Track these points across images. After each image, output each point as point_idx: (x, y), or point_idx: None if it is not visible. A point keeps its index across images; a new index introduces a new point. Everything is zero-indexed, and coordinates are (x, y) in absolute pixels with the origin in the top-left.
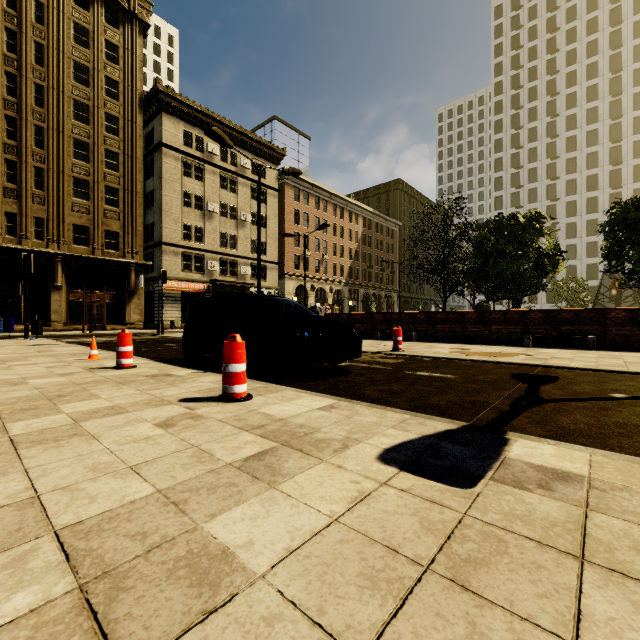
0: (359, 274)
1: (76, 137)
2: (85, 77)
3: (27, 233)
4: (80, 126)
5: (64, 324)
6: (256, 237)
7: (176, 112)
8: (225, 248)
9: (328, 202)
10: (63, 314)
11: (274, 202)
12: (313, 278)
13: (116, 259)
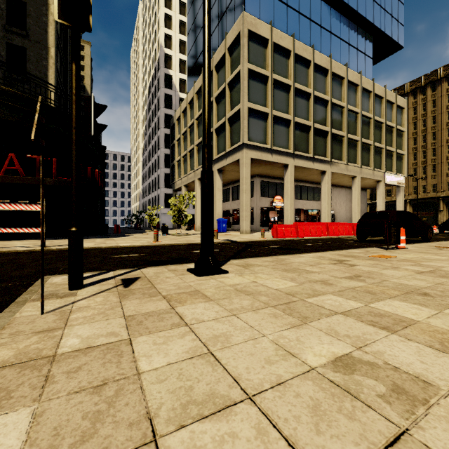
0: None
1: None
2: None
3: None
4: None
5: None
6: None
7: None
8: None
9: None
10: None
11: None
12: None
13: None
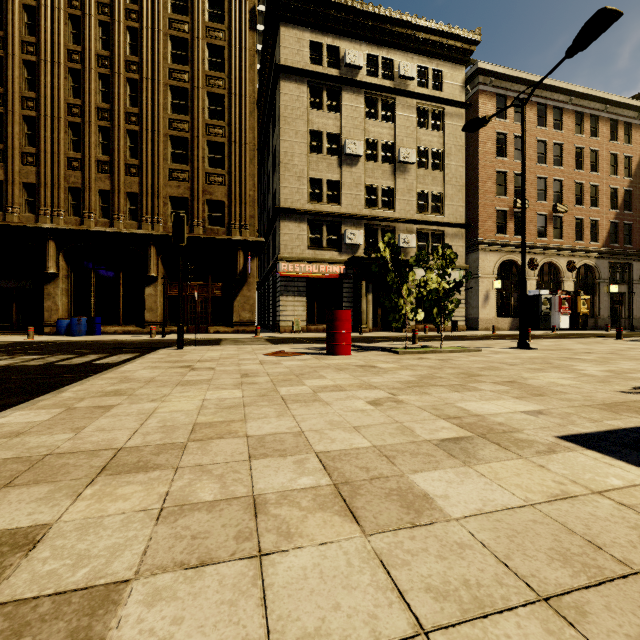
0: (633, 235)
1: (173, 84)
2: (184, 4)
3: (119, 213)
4: (178, 69)
5: (161, 325)
6: (425, 187)
7: (298, 17)
8: (374, 209)
9: (564, 111)
10: (159, 312)
11: (458, 126)
12: (533, 247)
13: (217, 237)
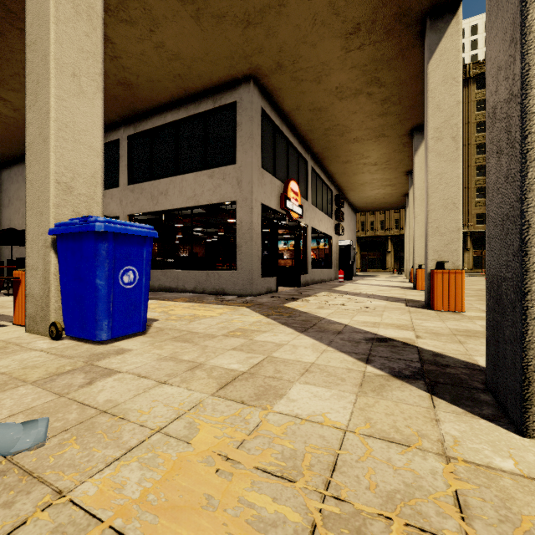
0: None
1: (477, 165)
2: (482, 127)
3: None
4: (479, 157)
5: (470, 269)
6: None
7: None
8: None
9: None
10: (470, 264)
11: None
12: None
13: None
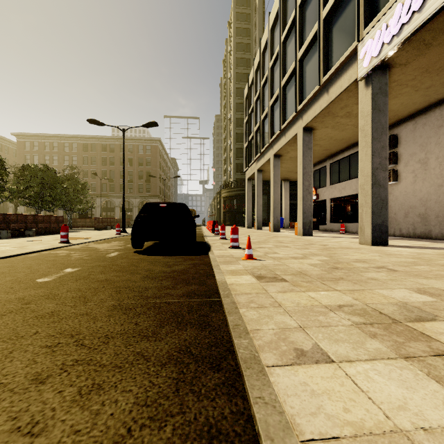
0: None
1: None
2: None
3: None
4: None
5: None
6: None
7: None
8: None
9: None
10: None
11: None
12: None
13: None
